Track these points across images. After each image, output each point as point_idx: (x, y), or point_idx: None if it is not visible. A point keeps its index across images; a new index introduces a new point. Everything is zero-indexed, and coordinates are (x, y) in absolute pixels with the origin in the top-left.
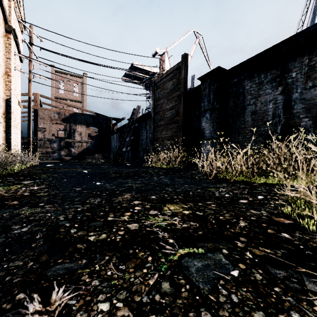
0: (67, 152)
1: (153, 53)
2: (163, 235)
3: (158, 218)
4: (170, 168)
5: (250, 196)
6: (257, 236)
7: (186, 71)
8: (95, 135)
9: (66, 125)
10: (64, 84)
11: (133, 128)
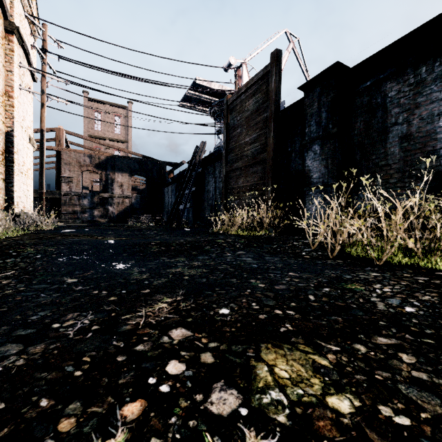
0: (103, 211)
1: (225, 66)
2: None
3: None
4: (253, 236)
5: None
6: None
7: (279, 78)
8: (143, 189)
9: (101, 173)
10: (101, 118)
11: (195, 174)
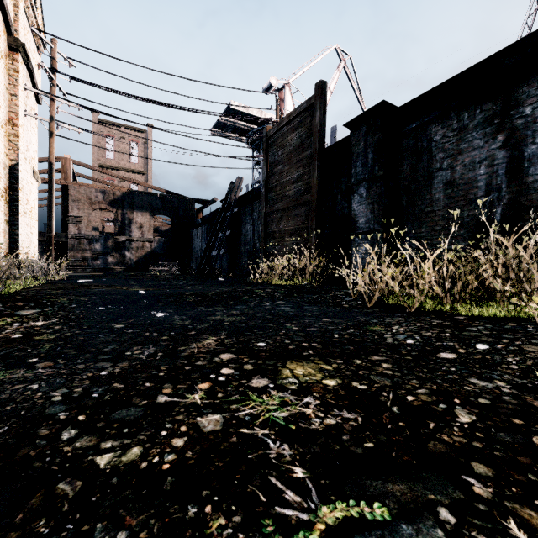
0: (118, 258)
1: (265, 87)
2: (279, 452)
3: (268, 399)
4: (295, 286)
5: (459, 345)
6: (515, 459)
7: (324, 112)
8: (166, 230)
9: (117, 212)
10: (114, 144)
11: (230, 215)
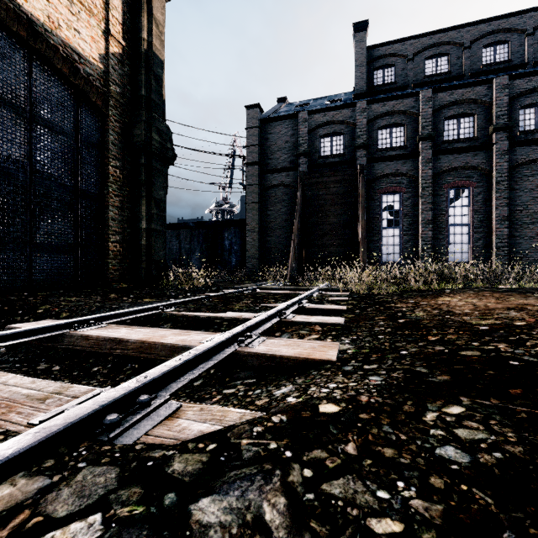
0: None
1: None
2: None
3: None
4: None
5: None
6: None
7: None
8: None
9: None
10: None
11: None
